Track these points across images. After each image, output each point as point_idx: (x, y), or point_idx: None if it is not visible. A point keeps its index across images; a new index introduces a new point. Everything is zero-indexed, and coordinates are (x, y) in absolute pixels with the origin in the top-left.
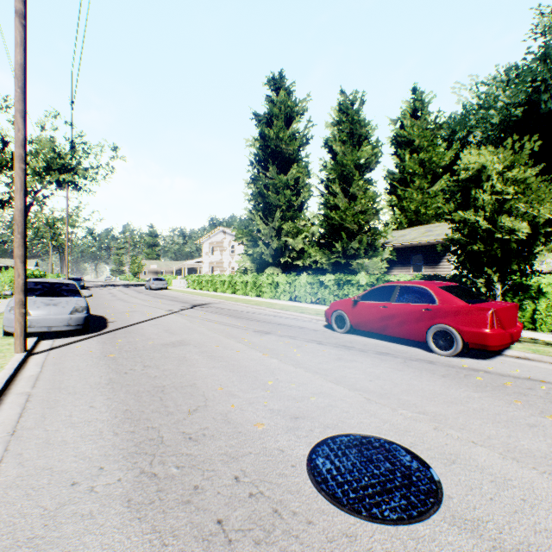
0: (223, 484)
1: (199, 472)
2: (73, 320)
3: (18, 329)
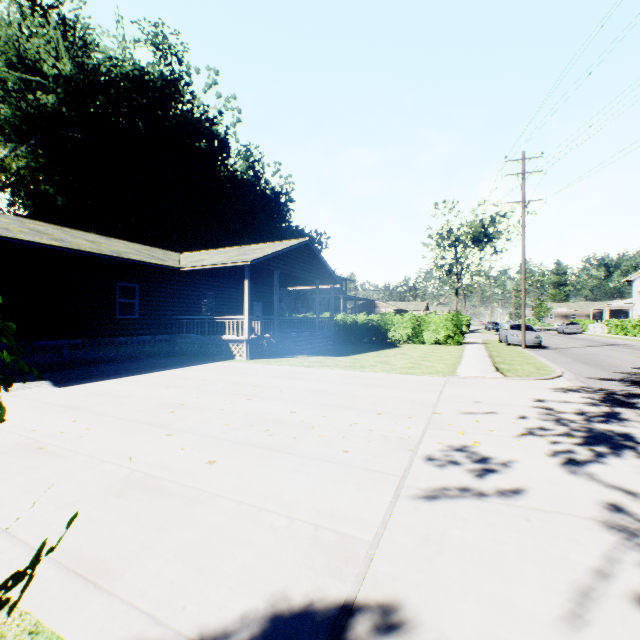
0: (603, 365)
1: (597, 364)
2: (535, 341)
3: (522, 341)
